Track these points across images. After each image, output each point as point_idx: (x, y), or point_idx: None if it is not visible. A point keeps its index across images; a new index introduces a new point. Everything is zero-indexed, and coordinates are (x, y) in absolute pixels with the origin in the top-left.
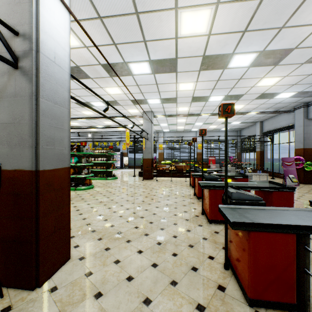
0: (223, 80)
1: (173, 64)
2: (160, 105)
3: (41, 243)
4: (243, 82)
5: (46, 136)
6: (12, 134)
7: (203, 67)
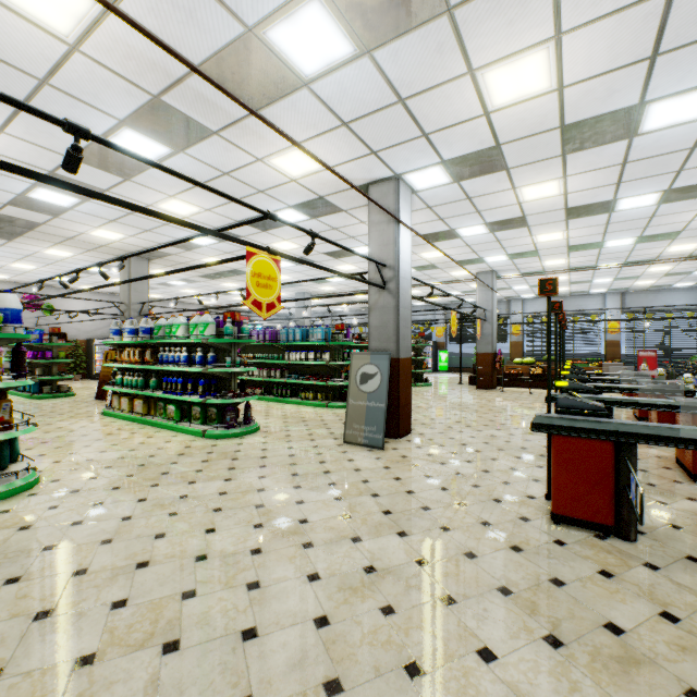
0: (618, 222)
1: (521, 221)
2: (507, 261)
3: (400, 408)
4: (661, 218)
5: (401, 334)
6: (381, 333)
7: (571, 216)
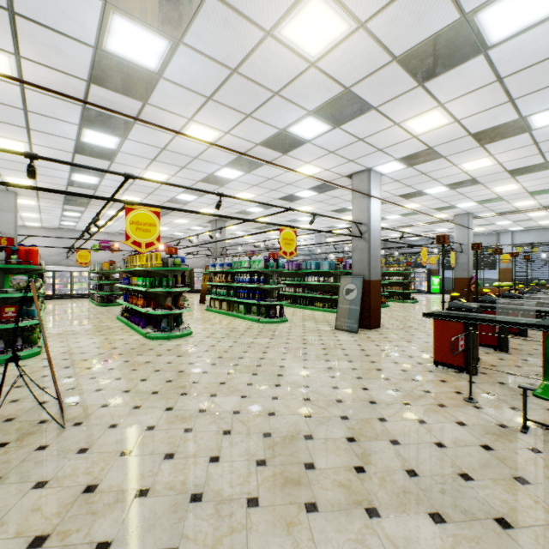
0: None
1: (472, 181)
2: (477, 206)
3: (371, 311)
4: None
5: (372, 265)
6: (359, 265)
7: (515, 175)
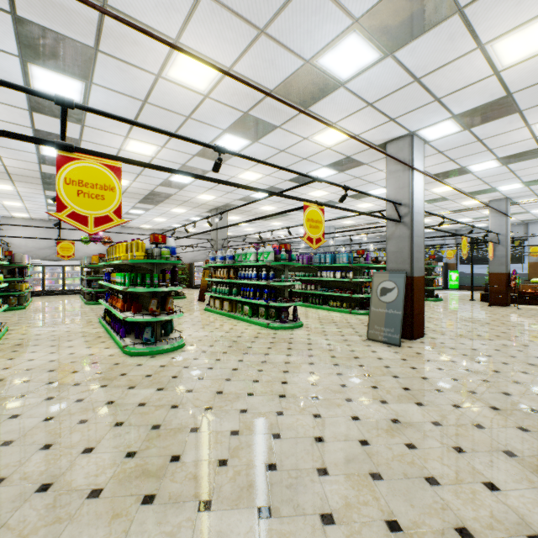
0: None
1: (537, 152)
2: (522, 188)
3: (413, 316)
4: None
5: (415, 257)
6: (397, 257)
7: None
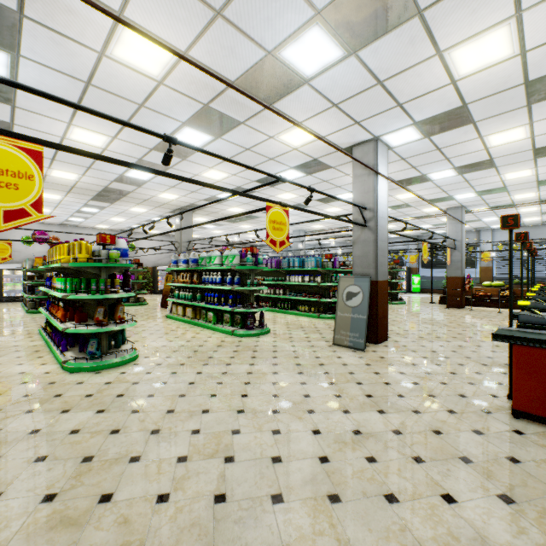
0: None
1: (488, 163)
2: (475, 197)
3: (378, 320)
4: None
5: (379, 262)
6: (363, 261)
7: (539, 155)
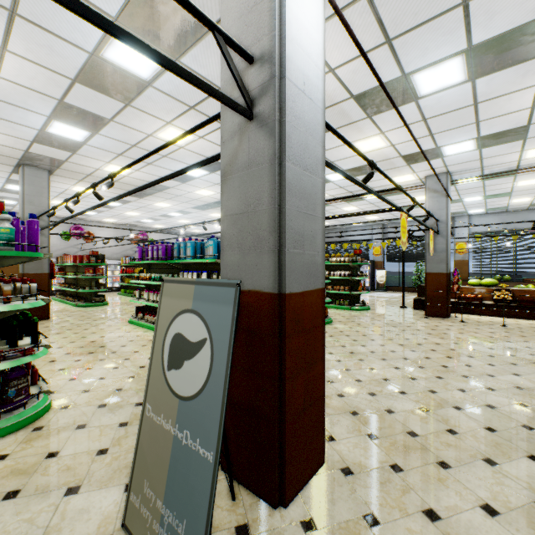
0: None
1: None
2: (472, 153)
3: (286, 426)
4: None
5: (292, 230)
6: (244, 231)
7: None
